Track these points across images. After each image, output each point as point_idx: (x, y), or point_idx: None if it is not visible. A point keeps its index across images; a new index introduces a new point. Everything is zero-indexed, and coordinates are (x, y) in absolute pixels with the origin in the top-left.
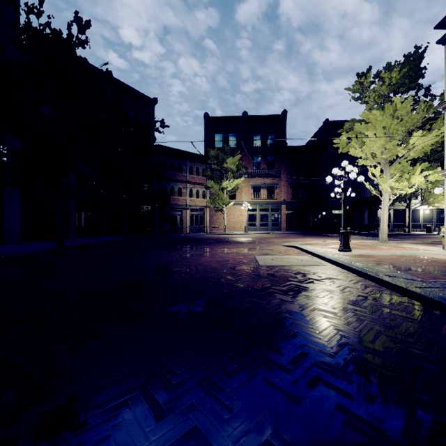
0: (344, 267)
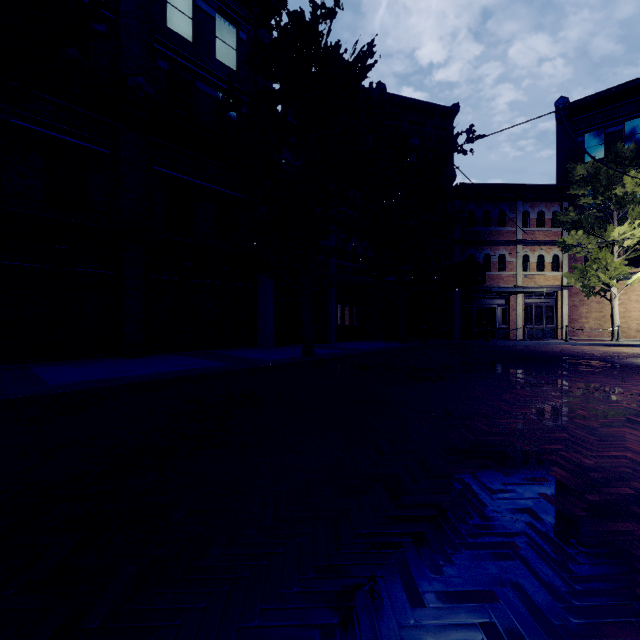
0: None
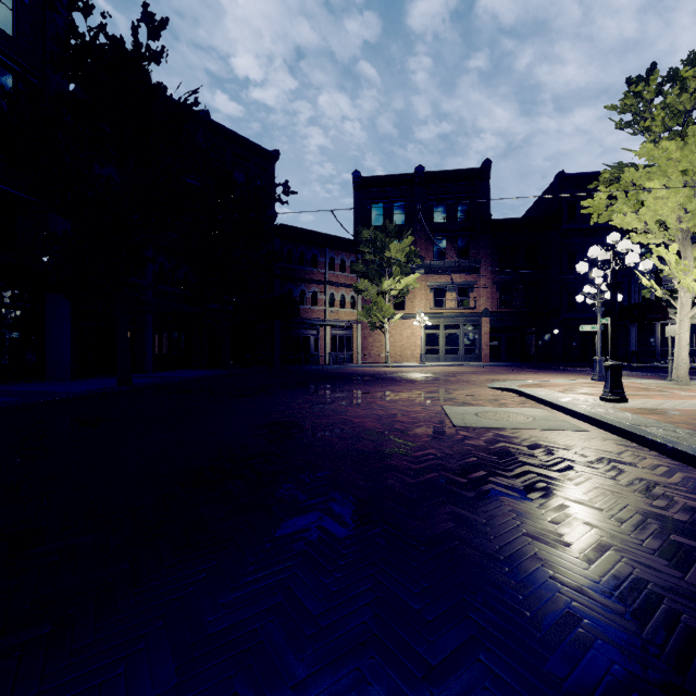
0: (627, 435)
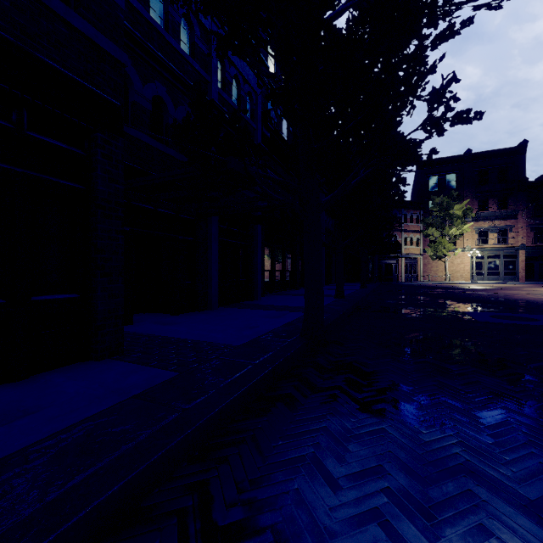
0: None
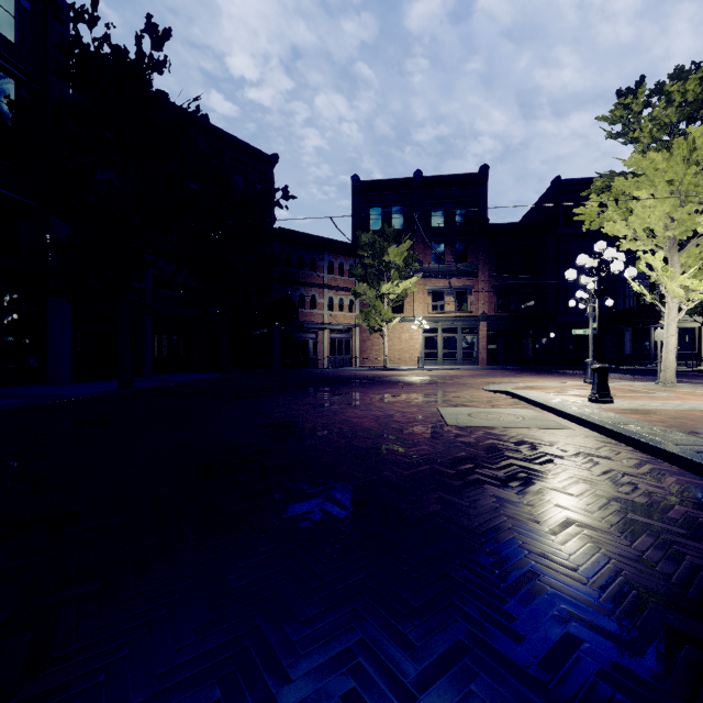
0: (607, 432)
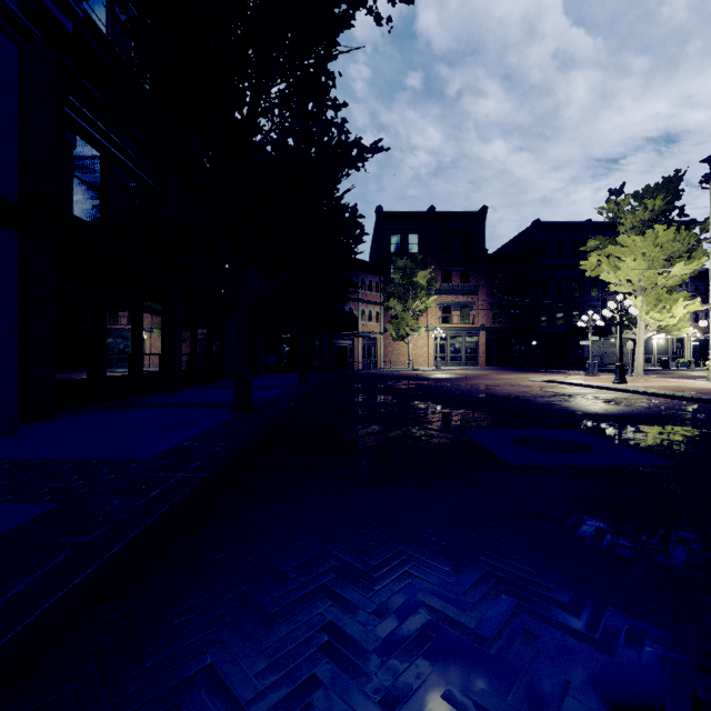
0: (645, 393)
